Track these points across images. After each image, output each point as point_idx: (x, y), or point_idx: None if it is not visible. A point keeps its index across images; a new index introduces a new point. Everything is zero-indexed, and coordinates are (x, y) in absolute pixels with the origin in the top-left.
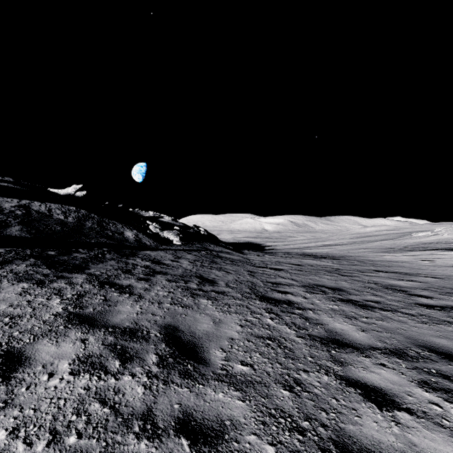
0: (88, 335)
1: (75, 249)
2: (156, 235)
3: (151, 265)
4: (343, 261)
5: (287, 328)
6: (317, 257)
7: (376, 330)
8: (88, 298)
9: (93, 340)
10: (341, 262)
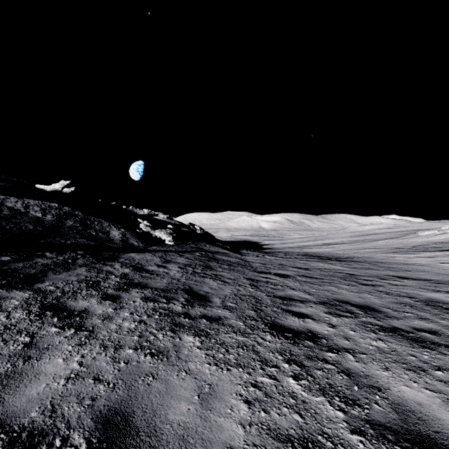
0: None
1: (40, 253)
2: (146, 234)
3: (129, 274)
4: (353, 264)
5: (326, 405)
6: (322, 258)
7: None
8: (2, 341)
9: None
10: (351, 265)
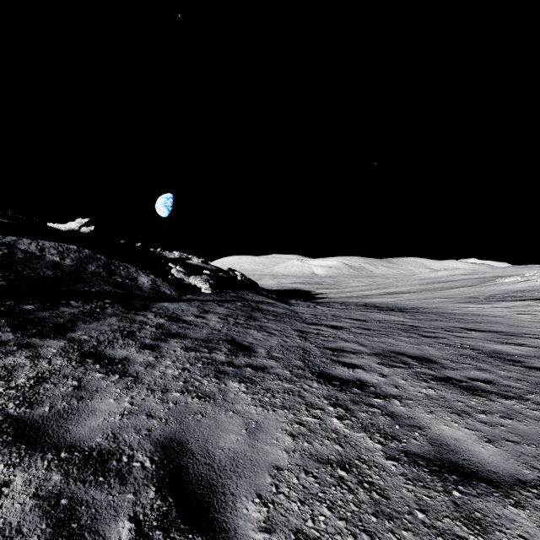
0: (16, 472)
1: (65, 301)
2: (179, 281)
3: (165, 324)
4: (418, 315)
5: (366, 439)
6: (383, 309)
7: (510, 440)
8: (51, 384)
9: (21, 484)
10: (416, 316)
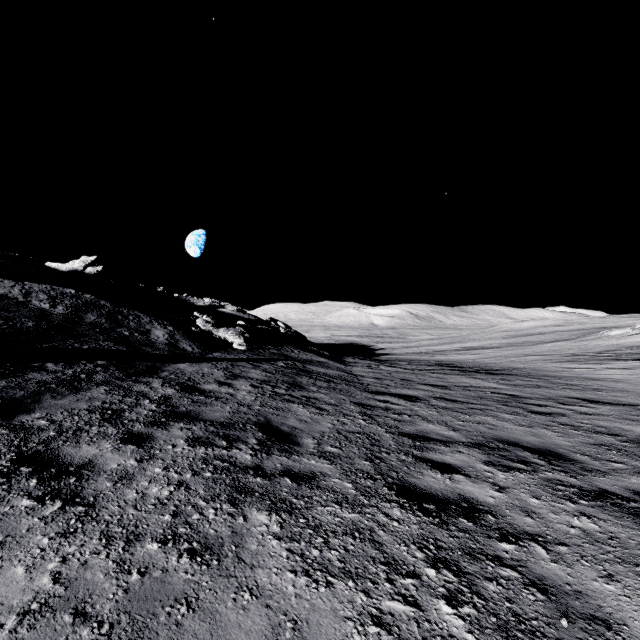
0: None
1: (39, 363)
2: (206, 334)
3: (173, 397)
4: (513, 379)
5: None
6: (464, 370)
7: None
8: None
9: None
10: (510, 380)
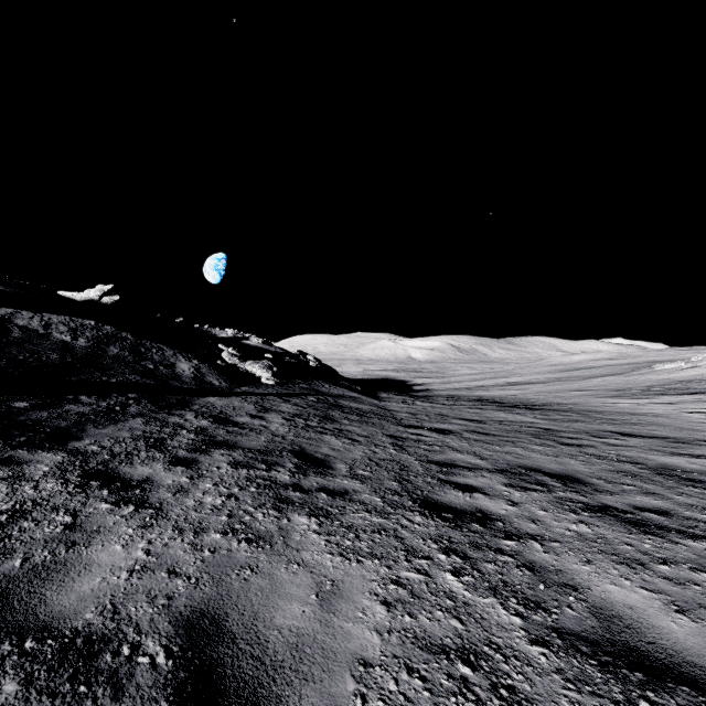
0: None
1: (73, 396)
2: (232, 368)
3: (209, 428)
4: (552, 414)
5: (498, 608)
6: (504, 405)
7: None
8: (32, 522)
9: None
10: (549, 415)
